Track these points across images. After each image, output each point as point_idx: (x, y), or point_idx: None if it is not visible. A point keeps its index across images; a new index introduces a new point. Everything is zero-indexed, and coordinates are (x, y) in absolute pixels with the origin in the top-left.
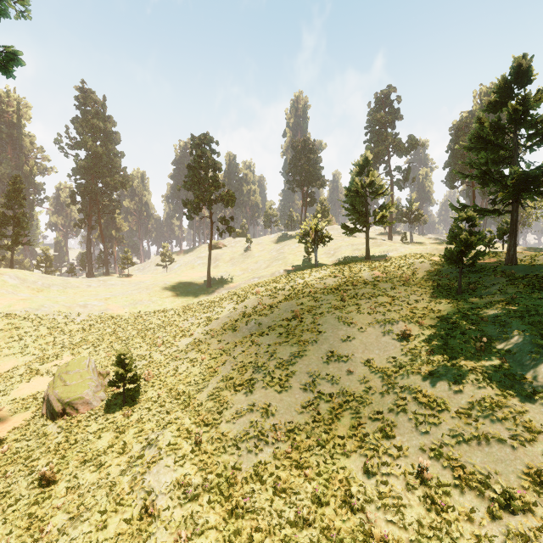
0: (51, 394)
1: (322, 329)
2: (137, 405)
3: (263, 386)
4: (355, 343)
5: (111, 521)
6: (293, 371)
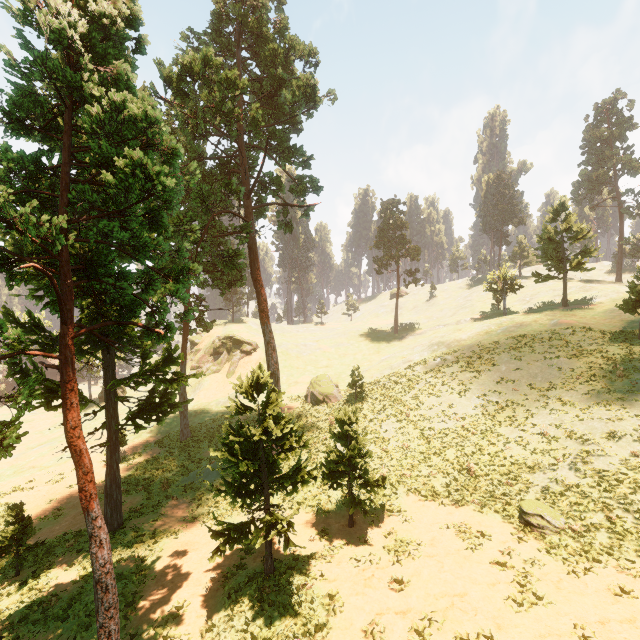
0: (314, 390)
1: (497, 363)
2: (364, 401)
3: (447, 394)
4: (521, 372)
5: (370, 436)
6: (470, 388)
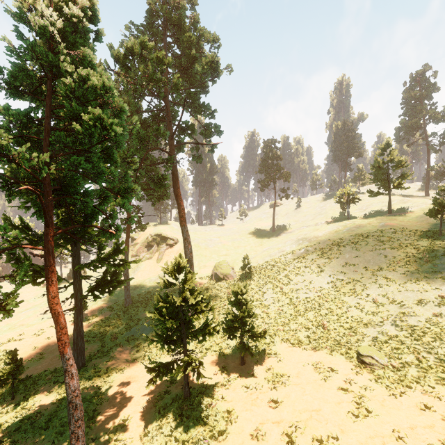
0: (217, 271)
1: (342, 253)
2: (251, 279)
3: (309, 274)
4: (359, 259)
5: (255, 303)
6: (324, 269)
